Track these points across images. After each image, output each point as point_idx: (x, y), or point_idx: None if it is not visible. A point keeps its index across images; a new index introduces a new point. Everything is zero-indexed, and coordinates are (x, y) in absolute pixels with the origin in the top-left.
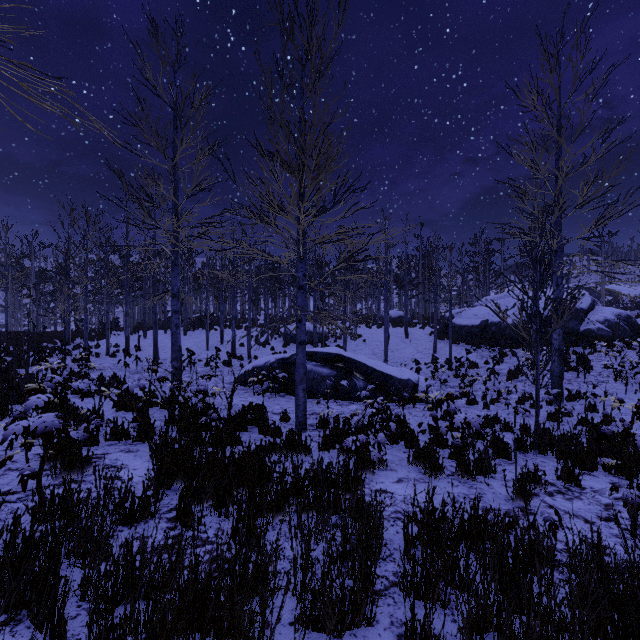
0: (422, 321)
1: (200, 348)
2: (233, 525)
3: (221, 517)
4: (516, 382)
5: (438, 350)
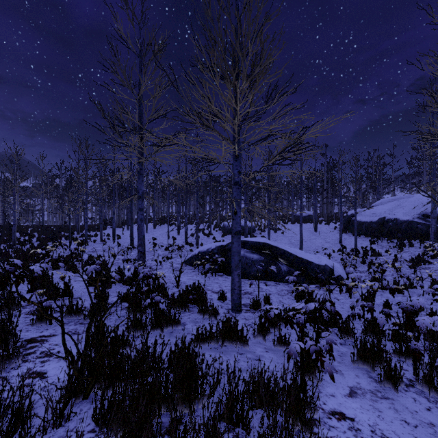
0: (326, 219)
1: (163, 237)
2: None
3: None
4: (420, 269)
5: (343, 241)
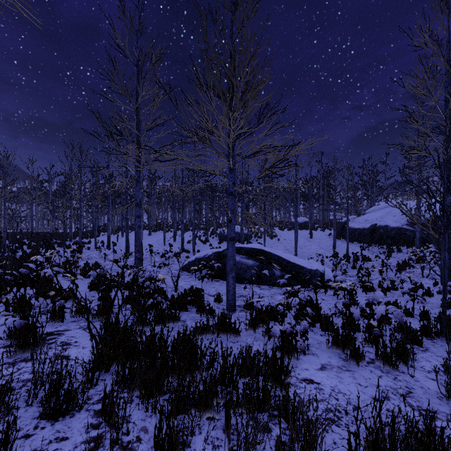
0: (322, 225)
1: (159, 244)
2: (154, 432)
3: (148, 411)
4: (405, 273)
5: (336, 247)
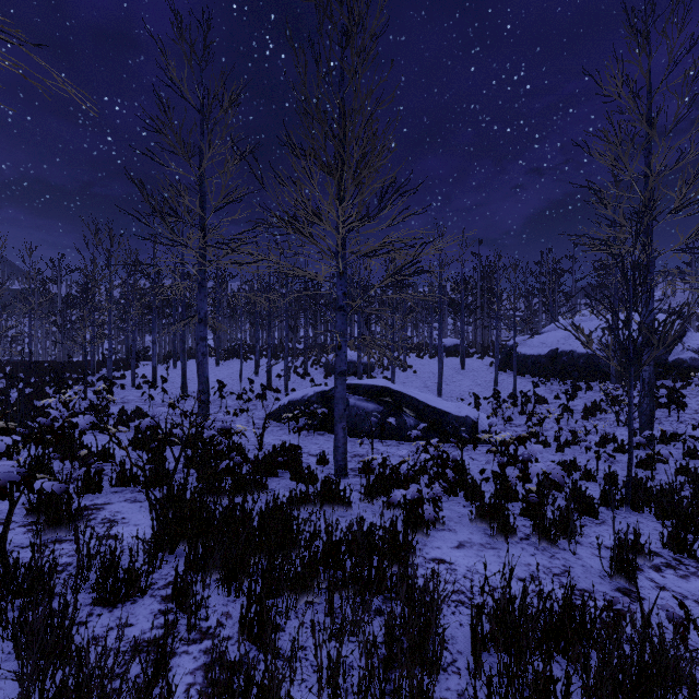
0: (480, 350)
1: (233, 379)
2: (241, 613)
3: (231, 596)
4: (594, 421)
5: (500, 383)
